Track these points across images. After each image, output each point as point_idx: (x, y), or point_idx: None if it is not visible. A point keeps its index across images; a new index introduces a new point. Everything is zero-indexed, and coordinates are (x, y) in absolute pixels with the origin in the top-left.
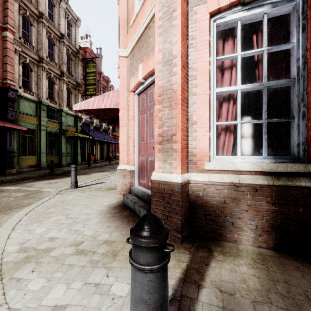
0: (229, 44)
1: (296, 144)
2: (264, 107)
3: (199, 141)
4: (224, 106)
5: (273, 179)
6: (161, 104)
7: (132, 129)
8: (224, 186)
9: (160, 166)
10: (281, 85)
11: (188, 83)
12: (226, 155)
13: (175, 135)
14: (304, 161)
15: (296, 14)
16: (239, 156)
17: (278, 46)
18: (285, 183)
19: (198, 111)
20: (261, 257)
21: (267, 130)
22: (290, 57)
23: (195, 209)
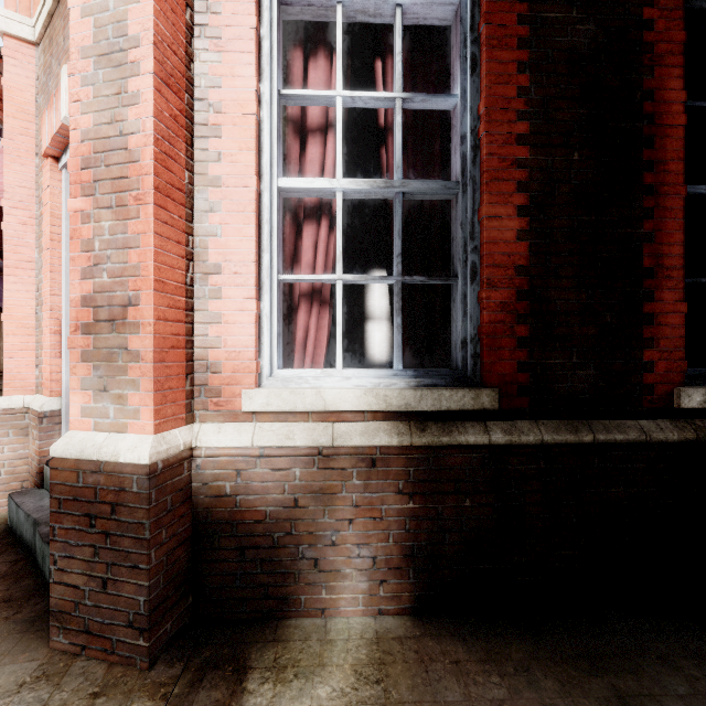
0: (319, 67)
1: (460, 341)
2: (396, 244)
3: (227, 325)
4: (306, 231)
5: (412, 431)
6: (89, 194)
7: (49, 279)
8: (295, 459)
9: (88, 408)
10: (432, 194)
11: (193, 144)
12: (311, 367)
13: (136, 304)
14: (476, 382)
15: (461, 27)
16: (337, 371)
17: (425, 96)
18: (437, 439)
19: (224, 235)
20: (379, 653)
21: (406, 304)
22: (451, 132)
23: (211, 535)
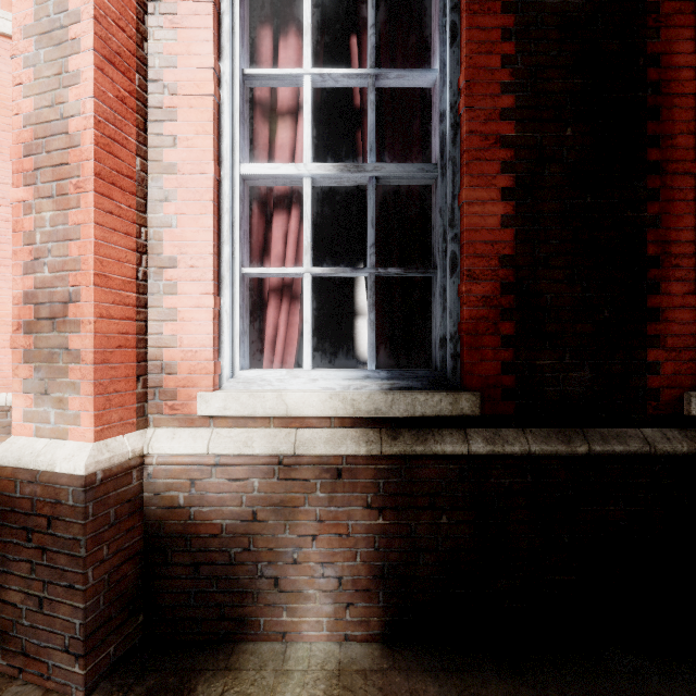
0: (289, 46)
1: (439, 339)
2: (369, 233)
3: (183, 323)
4: (276, 222)
5: (383, 438)
6: (31, 183)
7: None
8: (254, 468)
9: (29, 412)
10: (409, 179)
11: (147, 129)
12: (280, 367)
13: (76, 300)
14: (456, 385)
15: None
16: (304, 372)
17: (400, 71)
18: (410, 448)
19: (180, 226)
20: (338, 689)
21: (383, 299)
22: (432, 111)
23: (163, 549)
